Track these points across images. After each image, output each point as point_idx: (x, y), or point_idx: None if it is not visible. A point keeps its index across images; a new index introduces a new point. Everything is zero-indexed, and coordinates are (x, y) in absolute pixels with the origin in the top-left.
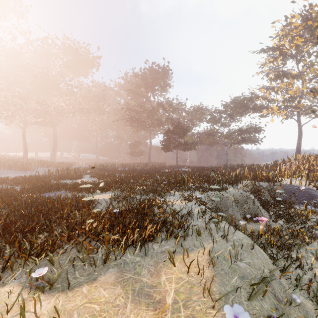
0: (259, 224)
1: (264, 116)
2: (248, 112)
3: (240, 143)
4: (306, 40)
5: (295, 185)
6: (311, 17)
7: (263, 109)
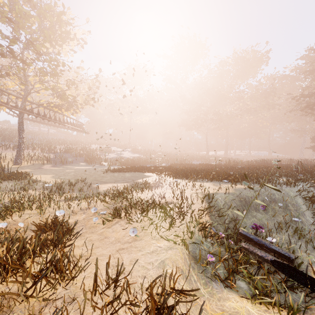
0: None
1: None
2: None
3: None
4: None
5: None
6: None
7: None
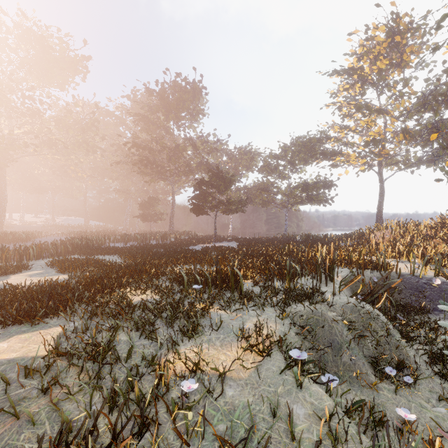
0: (413, 388)
1: (336, 165)
2: (316, 159)
3: (304, 204)
4: (391, 63)
5: (418, 274)
6: (399, 30)
7: (336, 155)
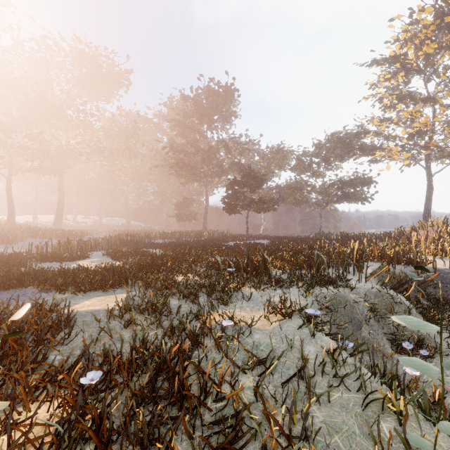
0: (431, 362)
1: (376, 160)
2: (353, 155)
3: (340, 202)
4: (440, 46)
5: None
6: None
7: (375, 149)
